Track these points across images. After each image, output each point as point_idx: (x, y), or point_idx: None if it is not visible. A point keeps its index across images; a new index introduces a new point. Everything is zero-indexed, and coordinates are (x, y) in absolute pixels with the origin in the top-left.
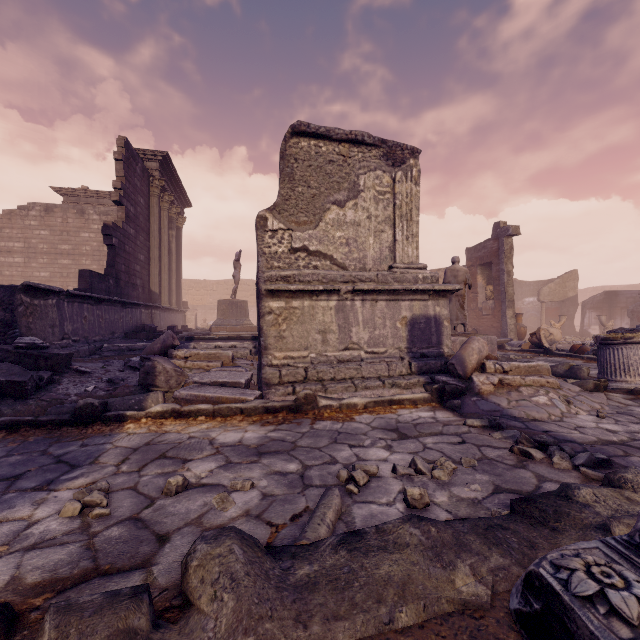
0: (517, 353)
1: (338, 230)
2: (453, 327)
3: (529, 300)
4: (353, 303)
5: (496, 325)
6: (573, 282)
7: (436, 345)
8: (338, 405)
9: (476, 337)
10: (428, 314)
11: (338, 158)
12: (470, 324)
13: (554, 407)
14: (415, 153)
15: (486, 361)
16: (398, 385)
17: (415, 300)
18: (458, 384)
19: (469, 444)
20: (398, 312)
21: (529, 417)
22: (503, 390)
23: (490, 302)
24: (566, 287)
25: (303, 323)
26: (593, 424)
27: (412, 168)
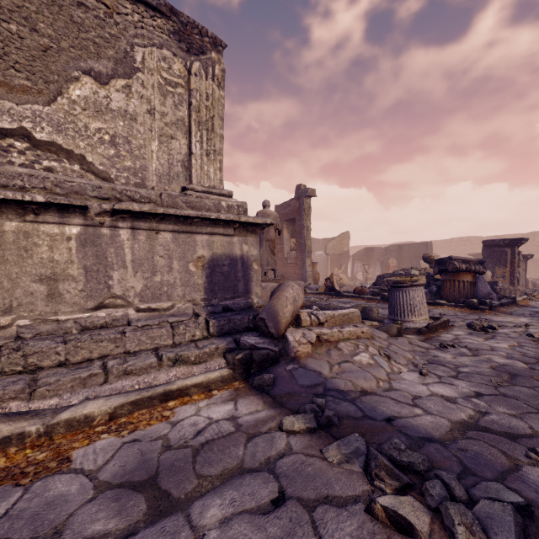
0: (316, 296)
1: (96, 118)
2: (264, 273)
3: (319, 253)
4: (115, 232)
5: (298, 272)
6: (347, 240)
7: (243, 294)
8: (43, 429)
9: (290, 283)
10: (233, 254)
11: (96, 5)
12: (278, 271)
13: (378, 367)
14: (218, 46)
15: (301, 312)
16: (184, 360)
17: (216, 234)
18: (270, 347)
19: (293, 503)
20: (192, 249)
21: (357, 389)
22: (322, 349)
23: (293, 252)
24: (343, 244)
25: (0, 263)
26: (425, 389)
27: (214, 64)
